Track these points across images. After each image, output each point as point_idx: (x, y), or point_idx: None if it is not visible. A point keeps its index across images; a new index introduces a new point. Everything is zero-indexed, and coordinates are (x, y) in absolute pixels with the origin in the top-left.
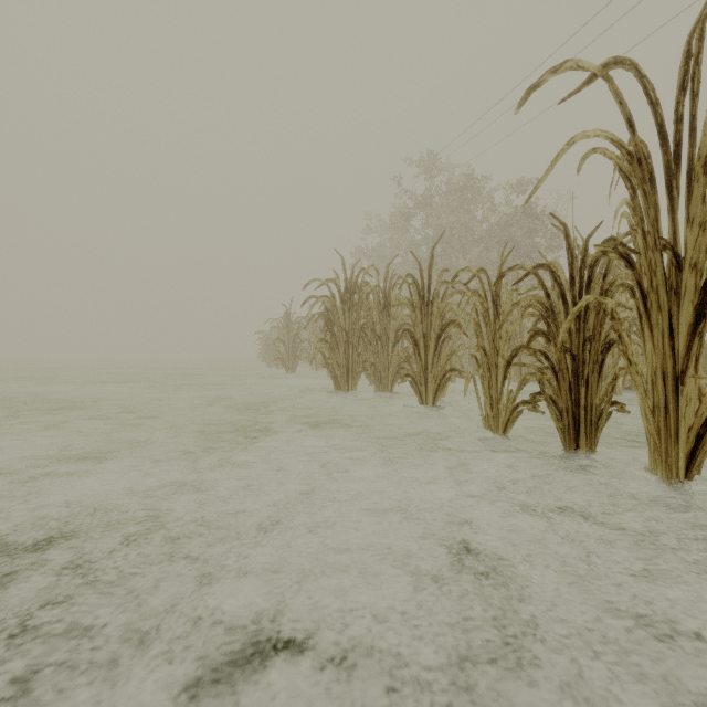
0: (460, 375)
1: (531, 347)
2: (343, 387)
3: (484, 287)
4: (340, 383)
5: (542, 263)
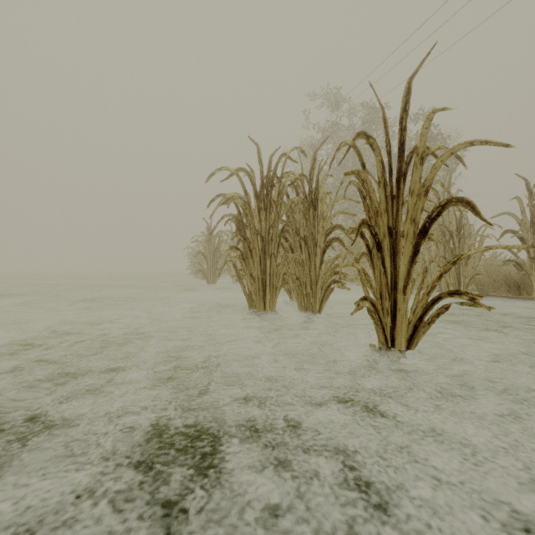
0: (469, 299)
1: None
2: (257, 306)
3: None
4: (255, 302)
5: None
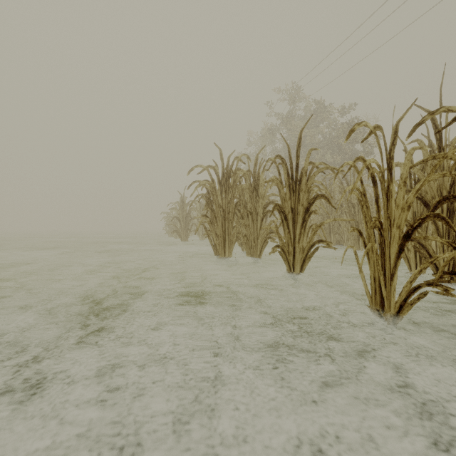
0: (327, 245)
1: (441, 215)
2: (220, 253)
3: (380, 147)
4: (218, 251)
5: None
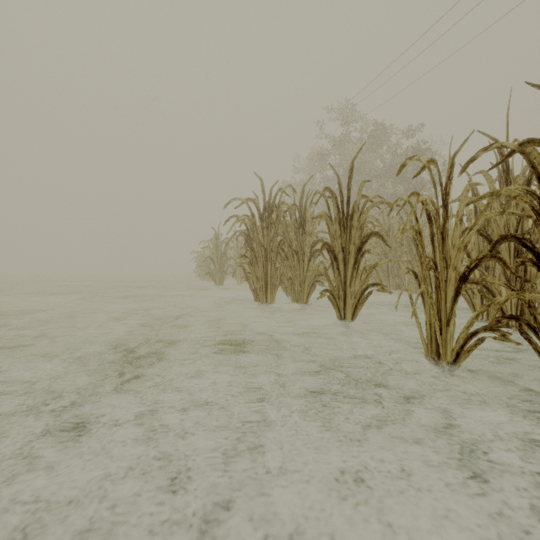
0: (382, 289)
1: (498, 256)
2: (261, 299)
3: (434, 182)
4: (259, 296)
5: (531, 139)
